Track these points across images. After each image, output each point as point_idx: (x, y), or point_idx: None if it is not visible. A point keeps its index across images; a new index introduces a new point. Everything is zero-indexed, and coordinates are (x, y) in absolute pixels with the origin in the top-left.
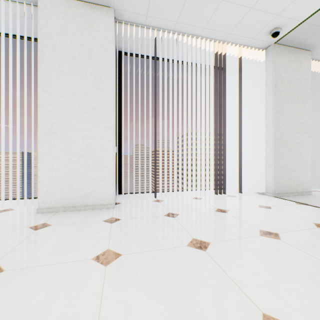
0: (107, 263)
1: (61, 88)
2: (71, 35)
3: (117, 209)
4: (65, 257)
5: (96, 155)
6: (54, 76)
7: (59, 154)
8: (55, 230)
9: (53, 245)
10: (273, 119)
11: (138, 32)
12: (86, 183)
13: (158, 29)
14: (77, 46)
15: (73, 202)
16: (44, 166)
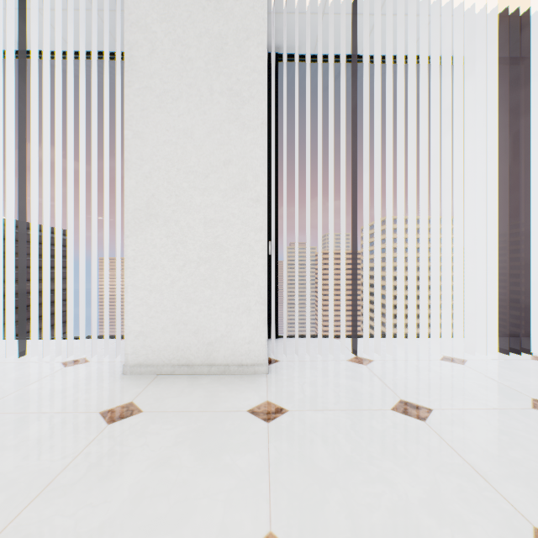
0: None
1: (165, 126)
2: (184, 16)
3: (275, 378)
4: None
5: (232, 260)
6: (152, 103)
7: (161, 259)
8: (146, 428)
9: (133, 484)
10: None
11: None
12: (211, 318)
13: None
14: (195, 37)
15: (188, 356)
16: (135, 283)
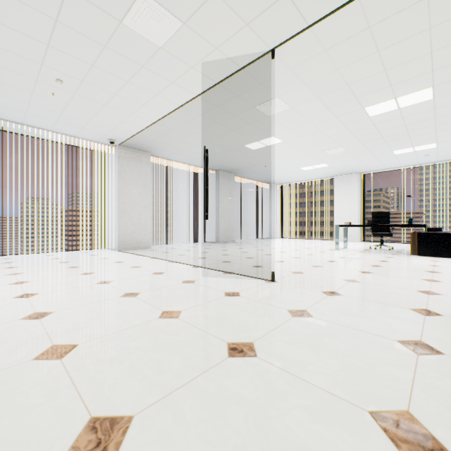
0: None
1: None
2: None
3: None
4: None
5: None
6: None
7: None
8: None
9: None
10: (118, 197)
11: None
12: None
13: (6, 121)
14: None
15: None
16: None
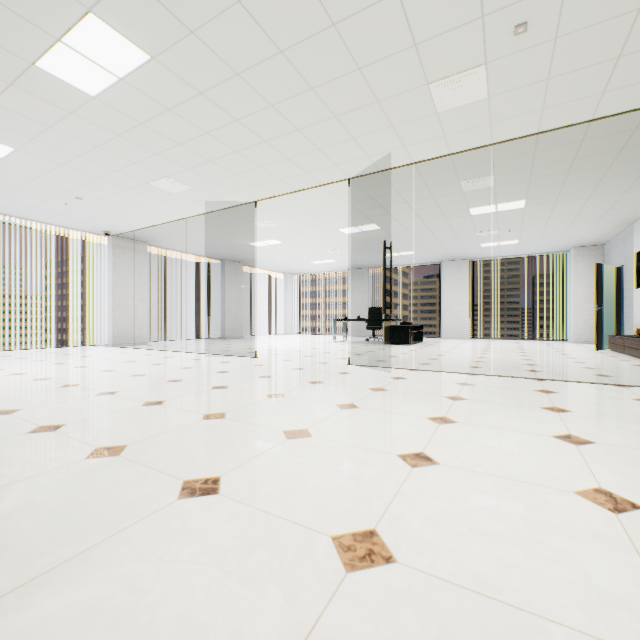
0: None
1: None
2: None
3: None
4: None
5: None
6: None
7: None
8: None
9: None
10: (113, 291)
11: None
12: None
13: None
14: None
15: None
16: None
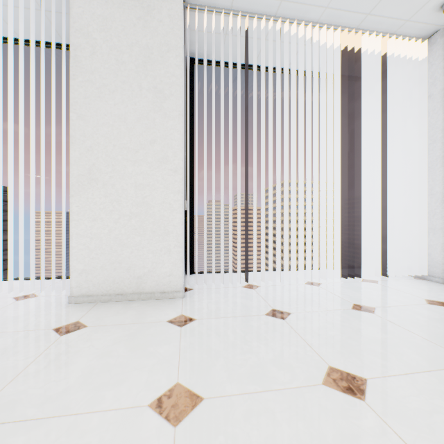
0: (177, 418)
1: (103, 111)
2: (119, 29)
3: (188, 300)
4: (102, 397)
5: (156, 214)
6: (93, 93)
7: (100, 214)
8: (91, 336)
9: (84, 368)
10: (443, 154)
11: (219, 23)
12: (140, 258)
13: (250, 16)
14: (128, 46)
15: (122, 287)
16: (79, 232)
